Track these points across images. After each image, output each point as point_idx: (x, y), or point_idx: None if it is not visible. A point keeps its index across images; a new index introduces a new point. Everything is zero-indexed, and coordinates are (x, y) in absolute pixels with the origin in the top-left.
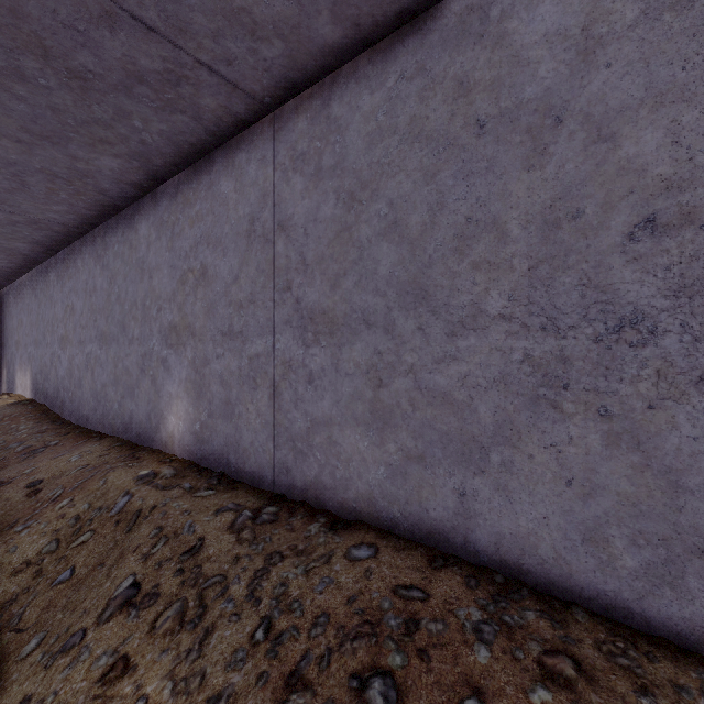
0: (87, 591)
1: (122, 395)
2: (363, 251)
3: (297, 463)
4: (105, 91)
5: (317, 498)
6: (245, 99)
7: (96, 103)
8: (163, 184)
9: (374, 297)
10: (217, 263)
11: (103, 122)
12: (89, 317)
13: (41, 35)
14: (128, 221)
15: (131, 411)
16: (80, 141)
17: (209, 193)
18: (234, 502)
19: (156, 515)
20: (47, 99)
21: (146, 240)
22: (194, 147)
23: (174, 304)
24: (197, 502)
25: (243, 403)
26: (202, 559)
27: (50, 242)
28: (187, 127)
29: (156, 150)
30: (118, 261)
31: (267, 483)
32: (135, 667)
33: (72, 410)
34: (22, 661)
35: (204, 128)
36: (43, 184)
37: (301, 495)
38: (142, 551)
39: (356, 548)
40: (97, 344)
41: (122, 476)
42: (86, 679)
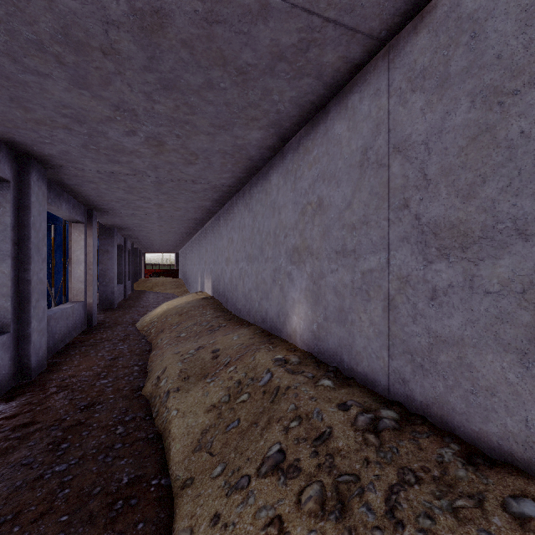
0: (248, 442)
1: (261, 297)
2: (515, 149)
3: (416, 377)
4: (256, 78)
5: (442, 418)
6: (362, 41)
7: (250, 90)
8: (288, 143)
9: (534, 201)
10: (331, 194)
11: (254, 104)
12: (241, 244)
13: (222, 49)
14: (264, 176)
15: (266, 309)
16: (240, 123)
17: (324, 138)
18: (352, 399)
19: (290, 395)
20: (224, 98)
21: (276, 187)
22: (313, 105)
23: (296, 231)
24: (320, 391)
25: (356, 311)
26: (333, 449)
27: (221, 199)
28: (310, 87)
29: (286, 115)
30: (258, 205)
31: (381, 388)
32: (288, 534)
33: (231, 305)
34: (213, 480)
35: (323, 84)
36: (219, 160)
37: (421, 409)
38: (283, 423)
39: (518, 502)
40: (245, 262)
41: (264, 357)
42: (253, 523)
